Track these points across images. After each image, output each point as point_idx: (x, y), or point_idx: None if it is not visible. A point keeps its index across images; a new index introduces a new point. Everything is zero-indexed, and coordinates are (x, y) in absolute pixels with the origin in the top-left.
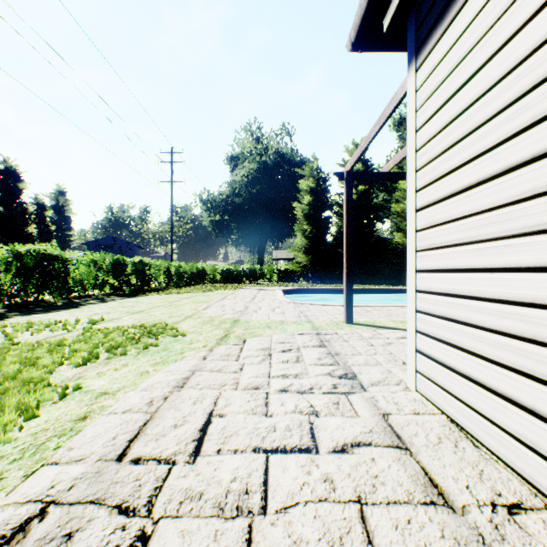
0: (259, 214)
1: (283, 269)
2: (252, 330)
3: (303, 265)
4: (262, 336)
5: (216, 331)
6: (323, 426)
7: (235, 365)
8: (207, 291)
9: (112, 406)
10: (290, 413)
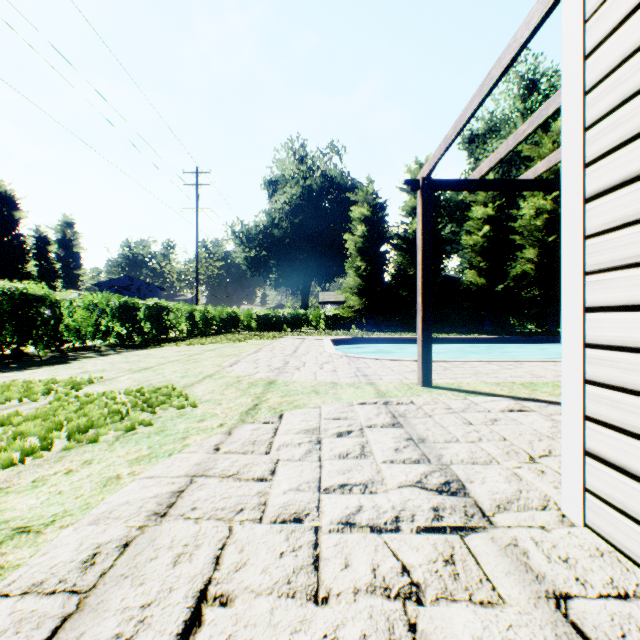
0: (303, 249)
1: (331, 315)
2: (293, 397)
3: (356, 309)
4: (307, 407)
5: (242, 398)
6: (439, 639)
7: (263, 463)
8: (238, 342)
9: (18, 568)
10: (363, 590)
